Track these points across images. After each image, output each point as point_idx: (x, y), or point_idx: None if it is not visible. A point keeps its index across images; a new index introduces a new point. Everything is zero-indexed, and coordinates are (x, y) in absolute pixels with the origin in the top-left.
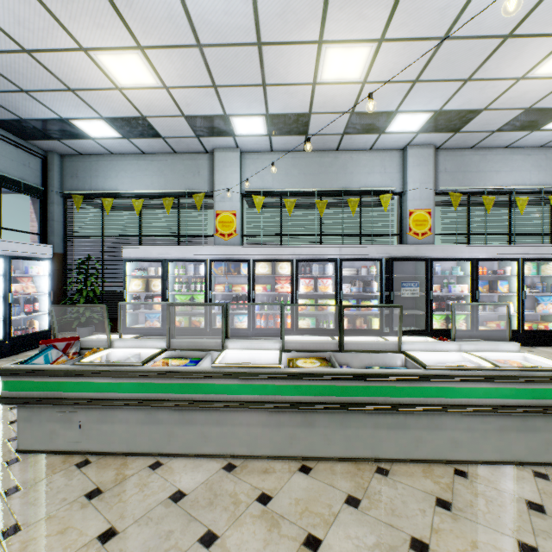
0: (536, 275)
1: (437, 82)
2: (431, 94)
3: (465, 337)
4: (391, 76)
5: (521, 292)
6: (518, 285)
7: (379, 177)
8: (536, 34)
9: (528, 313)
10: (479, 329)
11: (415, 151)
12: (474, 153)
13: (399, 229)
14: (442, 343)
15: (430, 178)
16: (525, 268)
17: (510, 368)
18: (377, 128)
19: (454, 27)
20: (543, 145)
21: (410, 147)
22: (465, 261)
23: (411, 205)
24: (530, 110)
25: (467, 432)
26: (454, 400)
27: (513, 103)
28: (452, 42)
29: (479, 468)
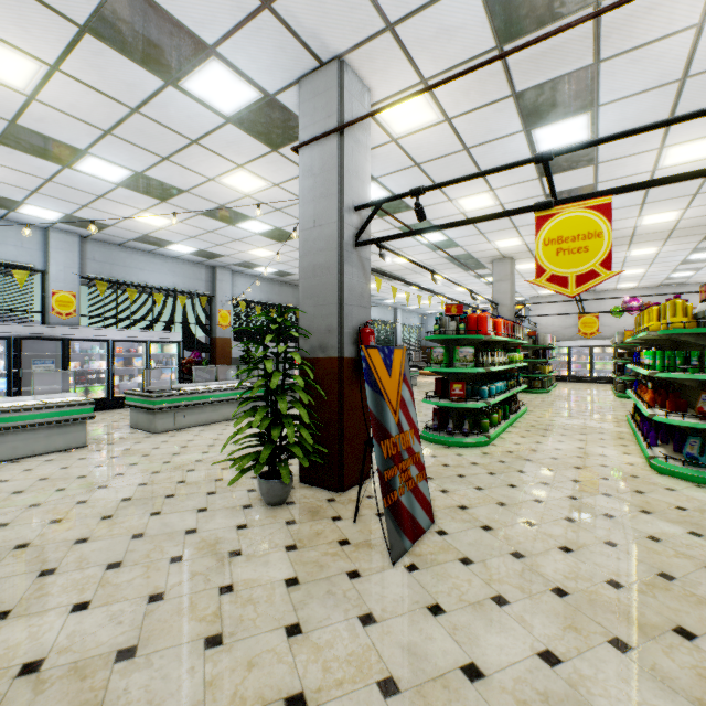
0: (160, 353)
1: (58, 199)
2: (56, 203)
3: (103, 404)
4: (5, 180)
5: (149, 366)
6: (147, 361)
7: (16, 250)
8: (120, 202)
9: (155, 381)
10: (117, 396)
11: (59, 235)
12: (123, 250)
13: (43, 307)
14: (22, 397)
15: (77, 263)
16: (154, 348)
17: (53, 402)
18: (5, 206)
19: (54, 178)
20: (176, 257)
21: (53, 230)
22: (106, 342)
23: (55, 286)
24: (149, 236)
25: (25, 441)
26: (13, 423)
27: (133, 229)
28: (58, 184)
29: (31, 458)
